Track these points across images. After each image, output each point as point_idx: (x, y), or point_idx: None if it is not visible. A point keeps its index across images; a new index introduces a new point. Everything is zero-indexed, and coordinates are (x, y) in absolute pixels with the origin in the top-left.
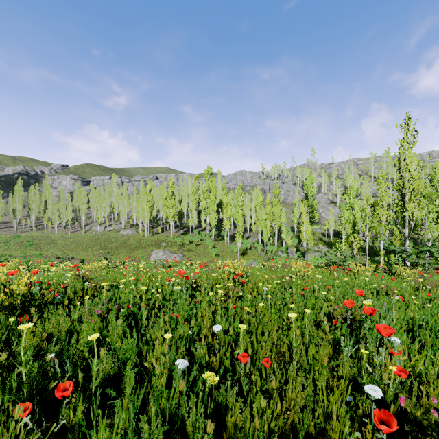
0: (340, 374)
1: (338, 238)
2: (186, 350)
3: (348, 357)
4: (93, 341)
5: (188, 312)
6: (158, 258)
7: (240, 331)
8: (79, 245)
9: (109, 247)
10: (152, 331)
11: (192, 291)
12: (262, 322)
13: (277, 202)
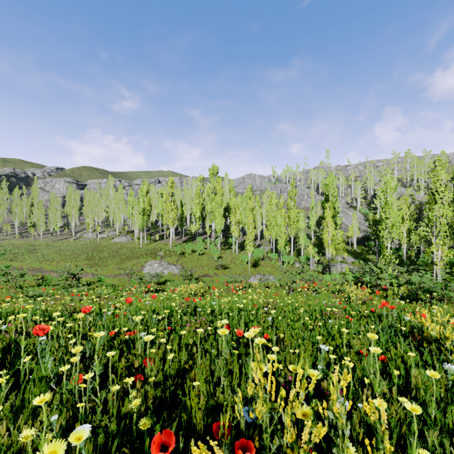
0: None
1: (362, 246)
2: None
3: None
4: None
5: None
6: (152, 270)
7: None
8: (62, 254)
9: (97, 258)
10: None
11: None
12: None
13: (293, 205)
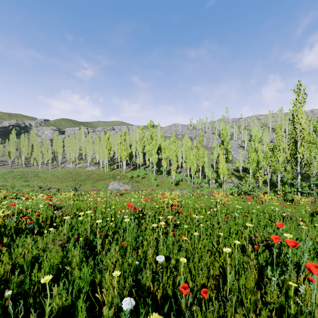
0: (268, 301)
1: (246, 172)
2: (134, 279)
3: (275, 285)
4: (53, 270)
5: (136, 238)
6: (114, 187)
7: (179, 258)
8: (56, 178)
9: (78, 180)
10: (104, 260)
11: (139, 219)
12: (196, 247)
13: (201, 146)
